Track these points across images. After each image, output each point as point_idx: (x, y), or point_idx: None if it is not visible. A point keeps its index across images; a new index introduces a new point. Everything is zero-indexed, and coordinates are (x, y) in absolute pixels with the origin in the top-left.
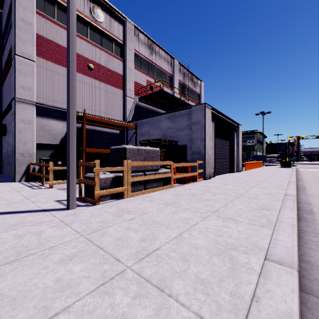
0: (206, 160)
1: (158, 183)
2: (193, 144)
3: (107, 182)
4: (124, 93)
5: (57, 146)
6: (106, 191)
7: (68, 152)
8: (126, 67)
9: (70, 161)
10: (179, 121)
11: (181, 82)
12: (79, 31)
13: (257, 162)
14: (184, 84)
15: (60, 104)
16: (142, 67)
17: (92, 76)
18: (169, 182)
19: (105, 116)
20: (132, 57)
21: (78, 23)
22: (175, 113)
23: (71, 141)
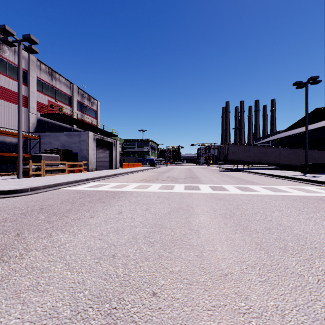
0: (89, 161)
1: (59, 172)
2: (82, 152)
3: (34, 169)
4: (27, 110)
5: None
6: (35, 172)
7: (18, 157)
8: (29, 90)
9: (20, 160)
10: (73, 138)
11: (80, 101)
12: None
13: (136, 163)
14: (82, 103)
15: None
16: (44, 89)
17: None
18: (65, 172)
19: (11, 128)
20: (35, 83)
21: None
22: (71, 132)
23: (20, 153)
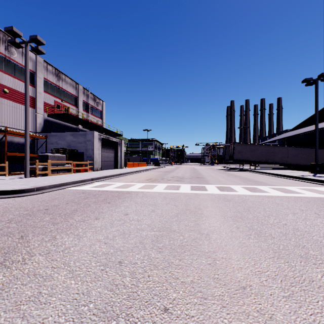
0: (94, 161)
1: (65, 171)
2: (87, 152)
3: (40, 169)
4: (34, 111)
5: None
6: (41, 172)
7: (25, 157)
8: (36, 91)
9: (27, 160)
10: (79, 138)
11: (85, 102)
12: None
13: (140, 163)
14: (87, 103)
15: None
16: (51, 90)
17: (7, 98)
18: (71, 171)
19: (18, 128)
20: (42, 84)
21: None
22: (76, 132)
23: (27, 153)
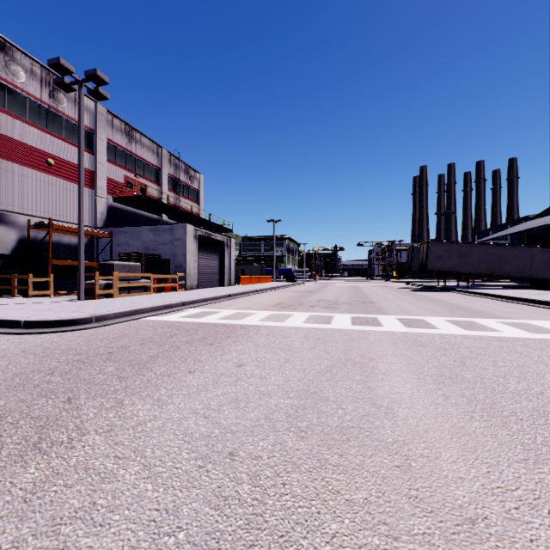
0: (187, 273)
1: (140, 290)
2: (176, 258)
3: (102, 286)
4: (93, 193)
5: (7, 256)
6: (103, 291)
7: (79, 266)
8: (96, 160)
9: (81, 272)
10: (162, 235)
11: (172, 176)
12: (35, 120)
13: (263, 276)
14: (176, 178)
15: (11, 207)
16: (118, 158)
17: (52, 173)
18: (150, 290)
19: (69, 221)
20: (105, 149)
21: (33, 110)
22: (158, 227)
23: (82, 260)
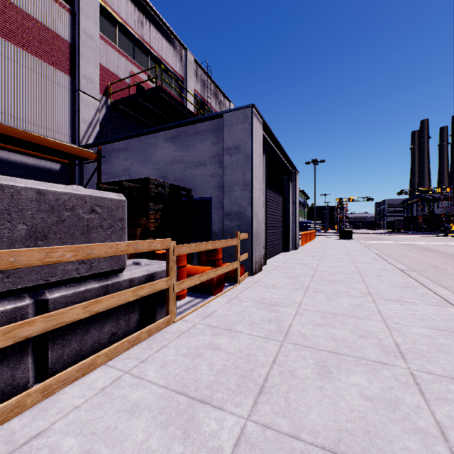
0: (254, 232)
1: (120, 320)
2: (226, 196)
3: None
4: (74, 84)
5: None
6: None
7: None
8: (78, 26)
9: None
10: (194, 147)
11: (199, 95)
12: None
13: (312, 231)
14: (203, 100)
15: None
16: (121, 42)
17: None
18: (164, 304)
19: (17, 126)
20: (96, 12)
21: None
22: (186, 128)
23: None
